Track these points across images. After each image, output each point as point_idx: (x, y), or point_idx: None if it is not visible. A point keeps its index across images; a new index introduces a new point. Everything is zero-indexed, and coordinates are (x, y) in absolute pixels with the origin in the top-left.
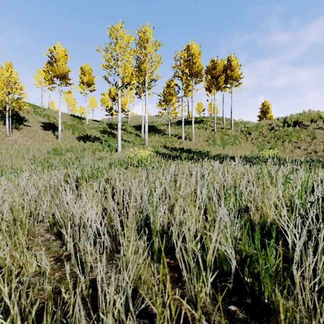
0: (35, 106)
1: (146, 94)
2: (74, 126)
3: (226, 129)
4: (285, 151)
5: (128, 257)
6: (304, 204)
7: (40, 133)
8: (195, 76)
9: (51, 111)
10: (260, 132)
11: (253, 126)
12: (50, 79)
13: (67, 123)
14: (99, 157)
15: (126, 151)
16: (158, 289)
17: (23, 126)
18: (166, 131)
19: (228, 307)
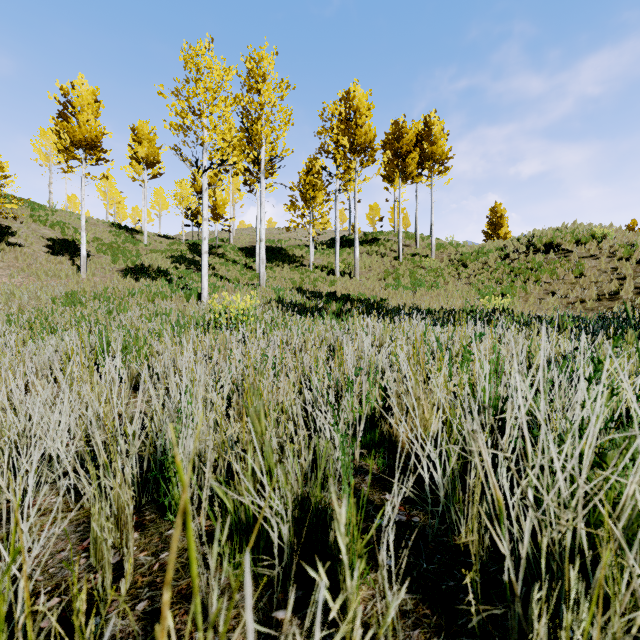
0: (34, 205)
1: (262, 186)
2: (117, 248)
3: (421, 256)
4: (529, 299)
5: (95, 518)
6: (493, 402)
7: (42, 261)
8: (361, 152)
9: (71, 215)
10: (485, 264)
11: (473, 252)
12: (62, 149)
13: (103, 240)
14: (158, 310)
15: (219, 298)
16: (149, 582)
17: (6, 245)
18: (306, 260)
19: (273, 613)
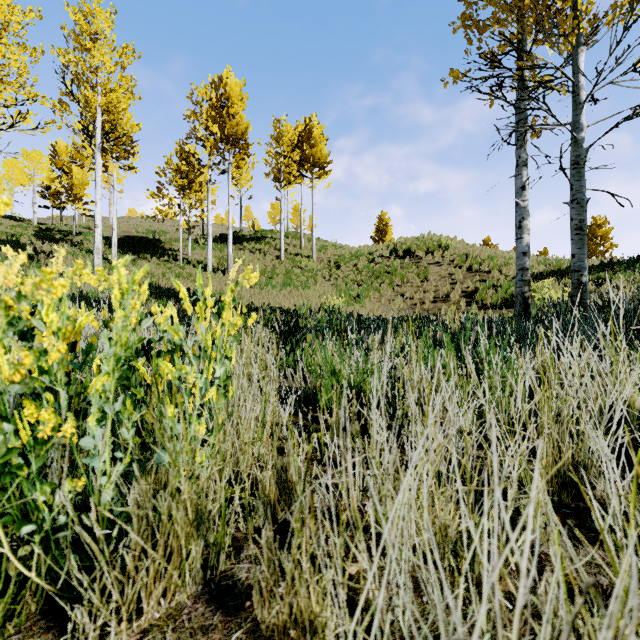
0: None
1: (97, 163)
2: None
3: (303, 256)
4: (381, 300)
5: None
6: None
7: None
8: (234, 144)
9: None
10: (356, 266)
11: (349, 255)
12: None
13: None
14: None
15: None
16: None
17: None
18: (183, 254)
19: None
